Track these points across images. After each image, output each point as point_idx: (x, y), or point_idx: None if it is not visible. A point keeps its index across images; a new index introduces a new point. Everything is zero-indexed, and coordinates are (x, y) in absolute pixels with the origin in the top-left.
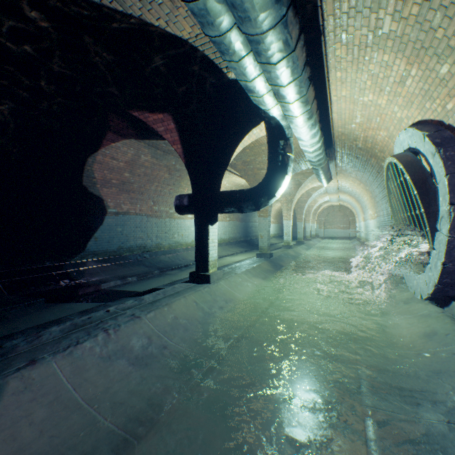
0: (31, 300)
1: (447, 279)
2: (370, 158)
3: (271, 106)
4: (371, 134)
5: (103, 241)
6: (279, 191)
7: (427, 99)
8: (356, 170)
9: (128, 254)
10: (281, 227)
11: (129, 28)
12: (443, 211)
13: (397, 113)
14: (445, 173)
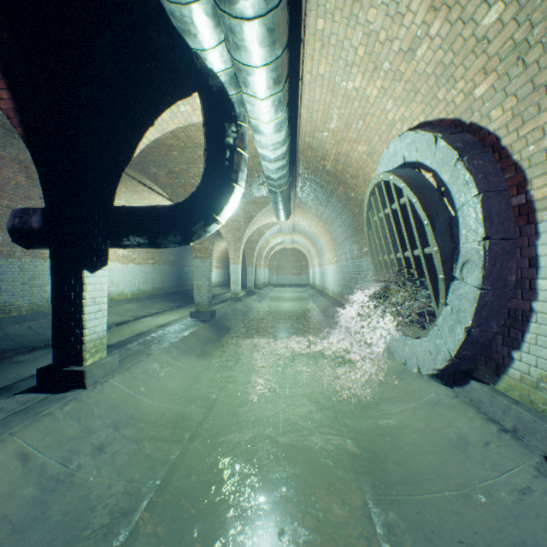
0: None
1: (467, 350)
2: (337, 186)
3: (210, 45)
4: (346, 149)
5: None
6: (224, 212)
7: (444, 82)
8: (318, 204)
9: None
10: (227, 273)
11: None
12: (471, 250)
13: (390, 112)
14: (477, 190)
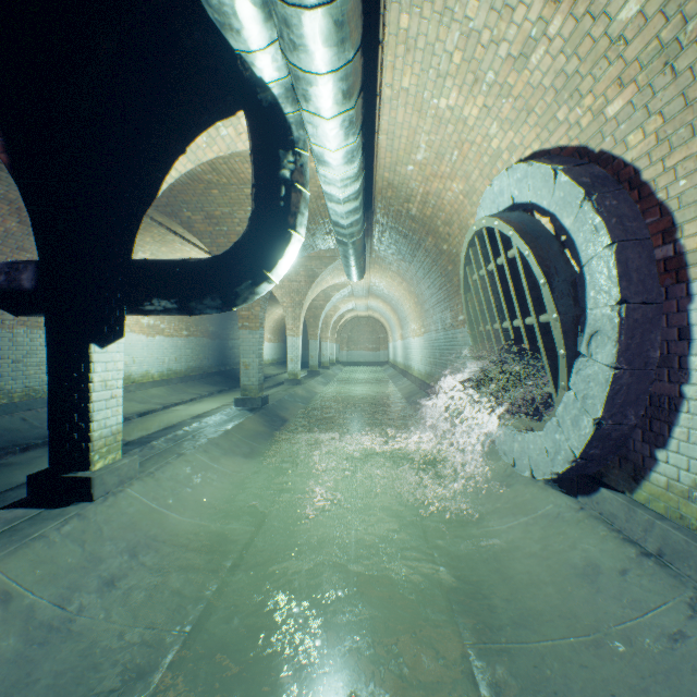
0: None
1: (596, 449)
2: (426, 236)
3: (259, 45)
4: (437, 187)
5: None
6: (278, 268)
7: (566, 97)
8: (400, 260)
9: None
10: (284, 347)
11: None
12: (602, 317)
13: (495, 139)
14: (610, 239)
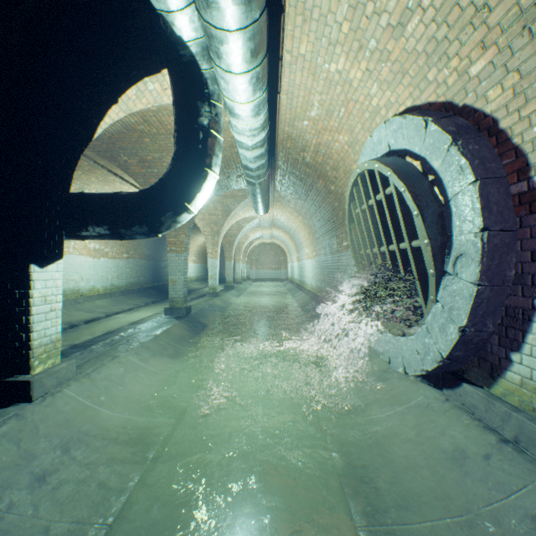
0: None
1: (460, 351)
2: (317, 179)
3: (177, 5)
4: (327, 139)
5: None
6: (196, 200)
7: (436, 60)
8: (297, 198)
9: None
10: (206, 267)
11: None
12: (467, 242)
13: (375, 97)
14: (474, 177)
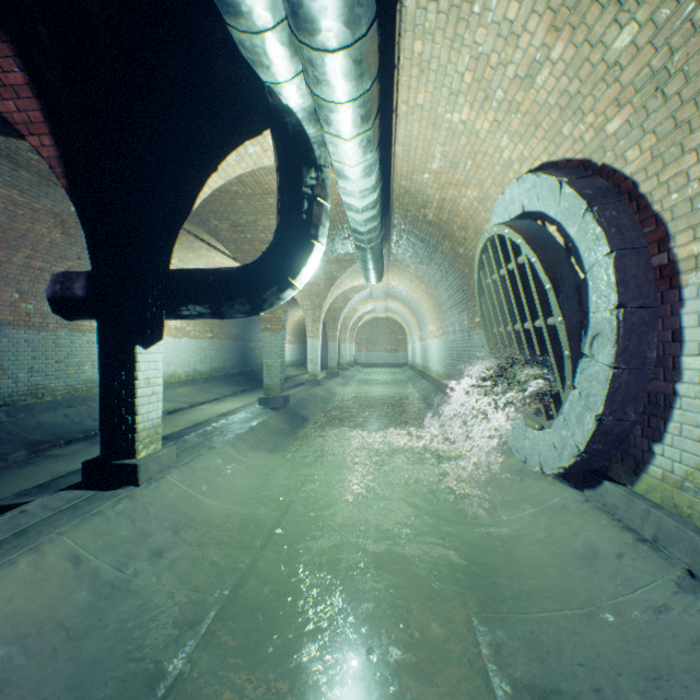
0: None
1: (599, 444)
2: (442, 240)
3: (285, 77)
4: (452, 194)
5: None
6: (301, 275)
7: (570, 115)
8: (418, 262)
9: None
10: (303, 349)
11: None
12: (603, 320)
13: (506, 150)
14: (609, 248)
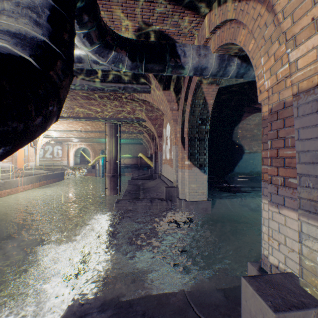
0: (214, 188)
1: None
2: None
3: None
4: None
5: (242, 167)
6: None
7: None
8: None
9: (256, 175)
10: None
11: (250, 83)
12: None
13: None
14: None
